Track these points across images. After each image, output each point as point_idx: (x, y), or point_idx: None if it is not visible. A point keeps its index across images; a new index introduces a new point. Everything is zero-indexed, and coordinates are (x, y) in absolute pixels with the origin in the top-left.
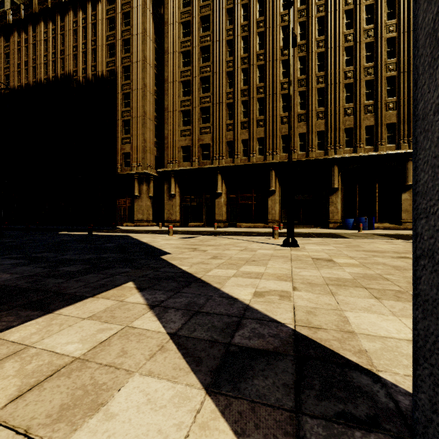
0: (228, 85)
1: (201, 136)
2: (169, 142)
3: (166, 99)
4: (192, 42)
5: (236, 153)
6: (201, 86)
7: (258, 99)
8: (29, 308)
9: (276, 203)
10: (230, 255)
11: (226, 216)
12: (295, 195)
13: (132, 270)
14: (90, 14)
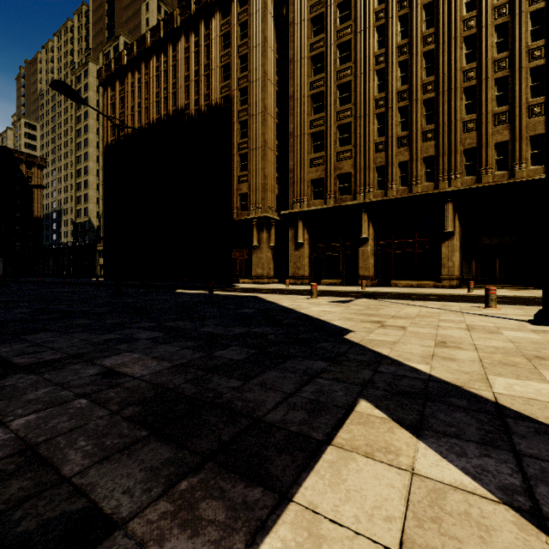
0: (378, 89)
1: (338, 164)
2: (295, 175)
3: (291, 121)
4: (326, 40)
5: (390, 183)
6: (338, 96)
7: (424, 101)
8: (233, 469)
9: (455, 251)
10: (464, 340)
11: (374, 270)
12: (487, 238)
13: (330, 366)
14: (203, 34)
